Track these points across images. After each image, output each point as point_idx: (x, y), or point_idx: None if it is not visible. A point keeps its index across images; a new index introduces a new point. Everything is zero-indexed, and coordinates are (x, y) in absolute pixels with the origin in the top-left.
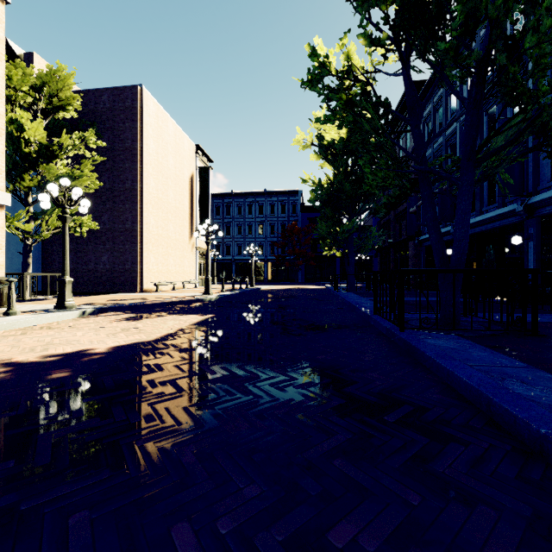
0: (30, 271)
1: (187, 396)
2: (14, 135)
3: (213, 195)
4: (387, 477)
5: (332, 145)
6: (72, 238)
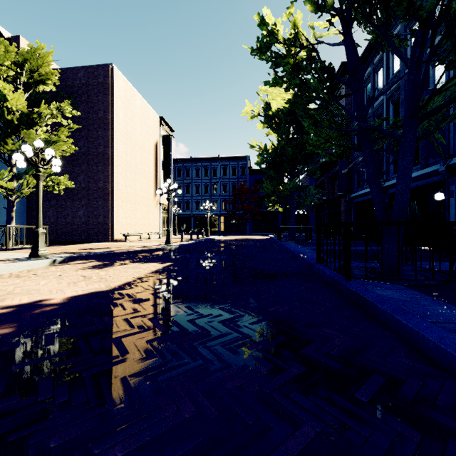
0: (14, 223)
1: (130, 360)
2: None
3: (175, 160)
4: None
5: (276, 115)
6: (53, 195)
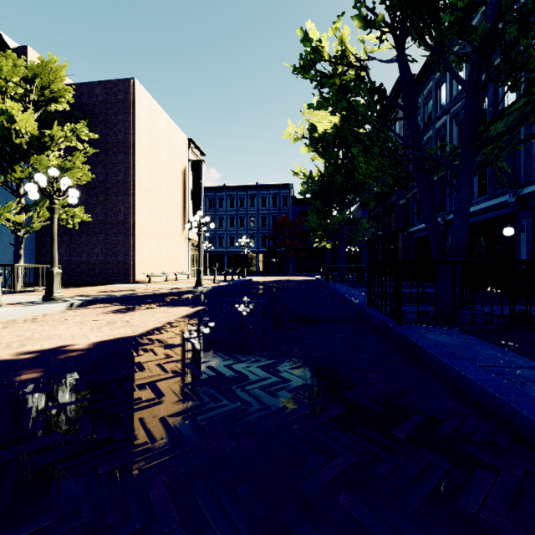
0: (22, 262)
1: (167, 402)
2: (4, 126)
3: (206, 188)
4: (407, 522)
5: (323, 137)
6: (66, 230)
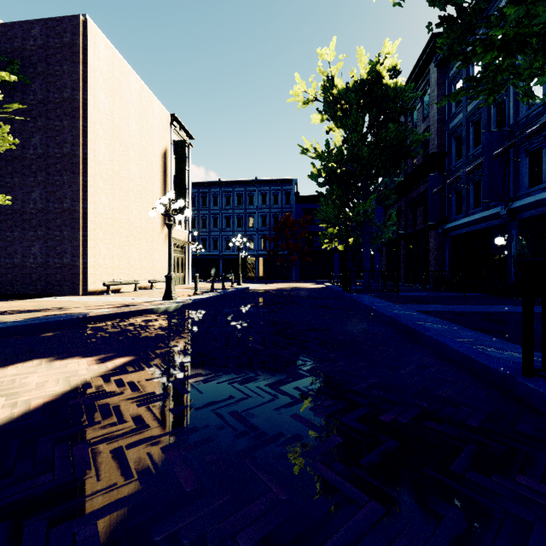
0: None
1: None
2: None
3: (198, 184)
4: None
5: (343, 95)
6: None
